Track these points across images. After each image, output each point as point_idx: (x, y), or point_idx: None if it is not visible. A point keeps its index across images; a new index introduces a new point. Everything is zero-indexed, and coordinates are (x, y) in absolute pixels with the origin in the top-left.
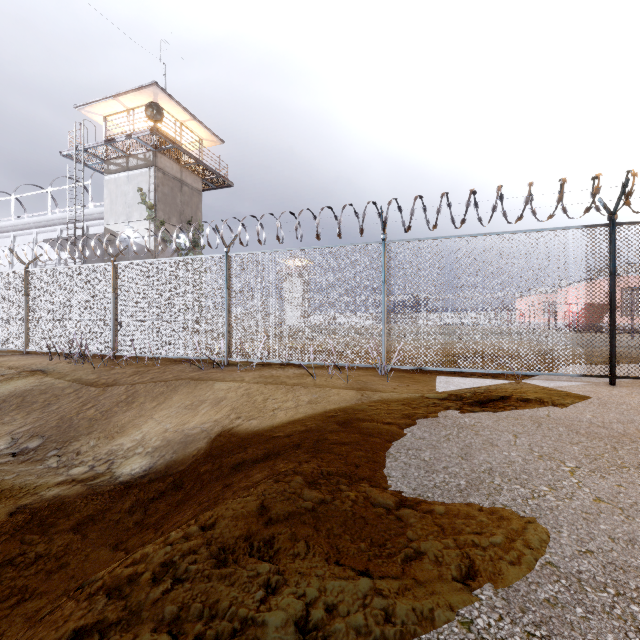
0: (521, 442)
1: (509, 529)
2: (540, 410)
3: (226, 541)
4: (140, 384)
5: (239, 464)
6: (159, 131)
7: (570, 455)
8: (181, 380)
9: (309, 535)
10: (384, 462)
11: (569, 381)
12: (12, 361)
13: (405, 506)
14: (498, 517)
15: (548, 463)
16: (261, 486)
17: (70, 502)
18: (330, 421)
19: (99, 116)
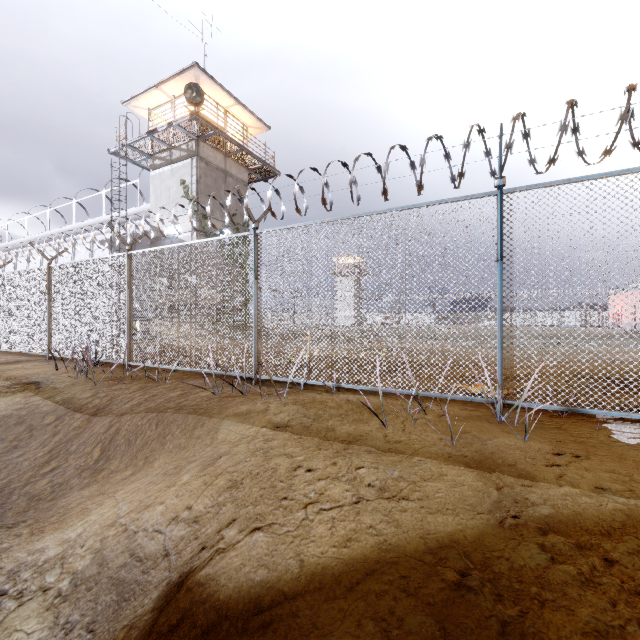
0: None
1: None
2: None
3: None
4: (128, 414)
5: None
6: (199, 115)
7: None
8: (177, 414)
9: None
10: None
11: None
12: (20, 369)
13: None
14: None
15: None
16: None
17: None
18: None
19: (145, 110)
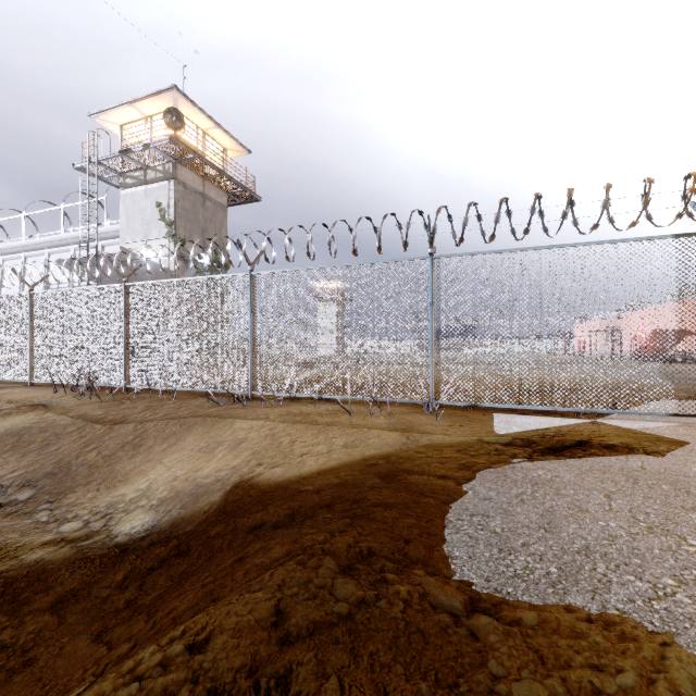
0: (618, 506)
1: (640, 659)
2: (630, 460)
3: (220, 676)
4: (150, 422)
5: (257, 527)
6: (179, 140)
7: (689, 527)
8: (196, 417)
9: (343, 666)
10: (442, 534)
11: (655, 421)
12: (13, 394)
13: (478, 610)
14: (618, 635)
15: (663, 539)
16: (279, 573)
17: (53, 570)
18: (370, 473)
19: (115, 125)
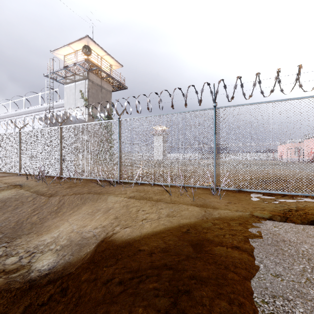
0: None
1: None
2: None
3: None
4: (67, 196)
5: (109, 281)
6: (89, 60)
7: None
8: (89, 194)
9: None
10: None
11: None
12: (9, 179)
13: None
14: None
15: None
16: None
17: None
18: (185, 241)
19: (62, 56)
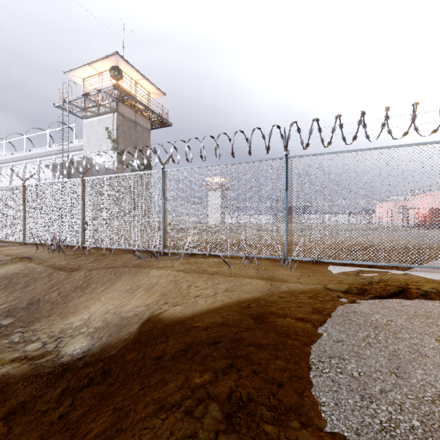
0: None
1: None
2: None
3: None
4: (95, 270)
5: (160, 357)
6: (119, 86)
7: None
8: (125, 268)
9: None
10: (308, 377)
11: None
12: (11, 250)
13: None
14: None
15: None
16: (169, 421)
17: (13, 383)
18: (245, 314)
19: (80, 78)
